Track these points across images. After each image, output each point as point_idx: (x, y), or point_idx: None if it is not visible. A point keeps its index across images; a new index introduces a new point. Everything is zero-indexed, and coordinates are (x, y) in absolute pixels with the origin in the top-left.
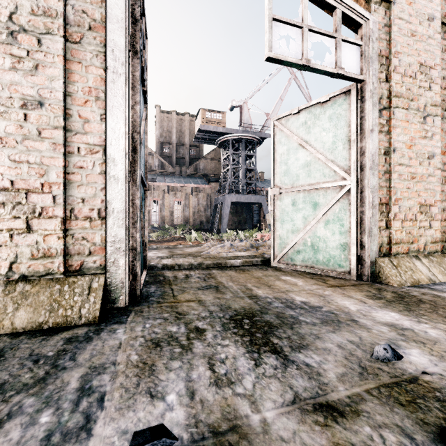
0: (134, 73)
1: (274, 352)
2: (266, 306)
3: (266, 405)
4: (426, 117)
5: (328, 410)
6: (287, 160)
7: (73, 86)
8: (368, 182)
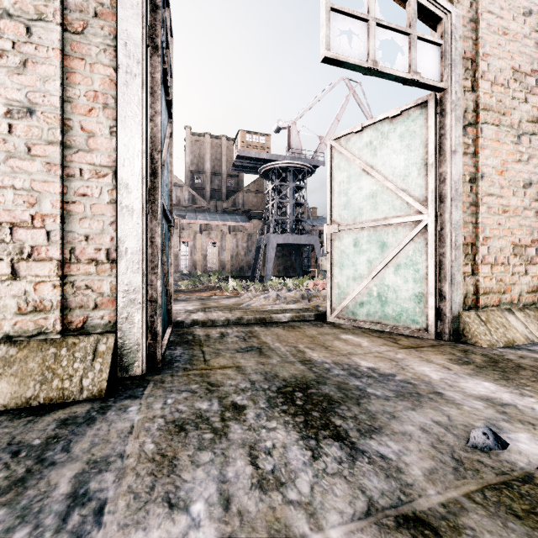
0: (153, 75)
1: (337, 438)
2: (324, 374)
3: (330, 519)
4: (520, 136)
5: (417, 525)
6: (347, 190)
7: (74, 90)
8: (450, 216)
